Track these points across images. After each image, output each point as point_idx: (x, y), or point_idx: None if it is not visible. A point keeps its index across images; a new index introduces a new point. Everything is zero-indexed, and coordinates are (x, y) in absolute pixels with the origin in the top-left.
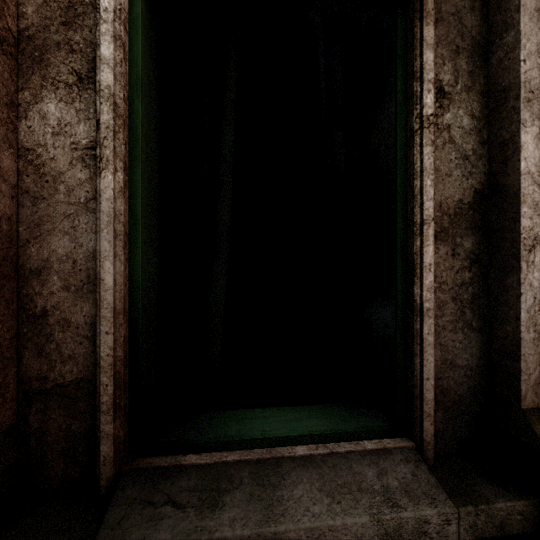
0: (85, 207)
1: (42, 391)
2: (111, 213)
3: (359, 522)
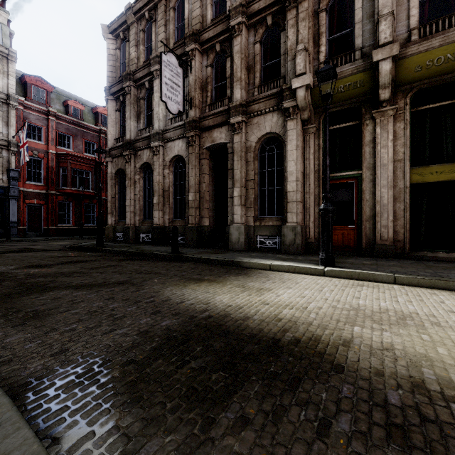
0: (402, 217)
1: (396, 240)
2: (408, 218)
3: (450, 257)
